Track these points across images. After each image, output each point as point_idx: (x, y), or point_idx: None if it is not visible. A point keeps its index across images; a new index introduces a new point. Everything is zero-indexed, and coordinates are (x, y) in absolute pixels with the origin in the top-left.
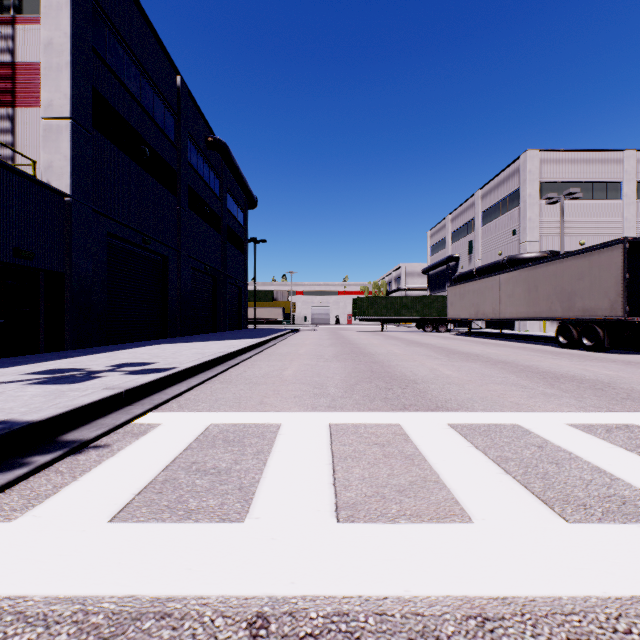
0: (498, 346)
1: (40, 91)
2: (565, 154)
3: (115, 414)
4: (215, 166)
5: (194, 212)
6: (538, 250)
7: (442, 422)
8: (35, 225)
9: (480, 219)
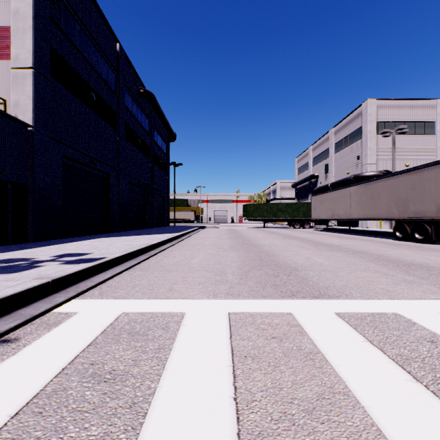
0: (350, 239)
1: (10, 48)
2: (395, 102)
3: (38, 303)
4: (145, 110)
5: (130, 142)
6: (375, 170)
7: (329, 311)
8: (4, 147)
9: (333, 148)
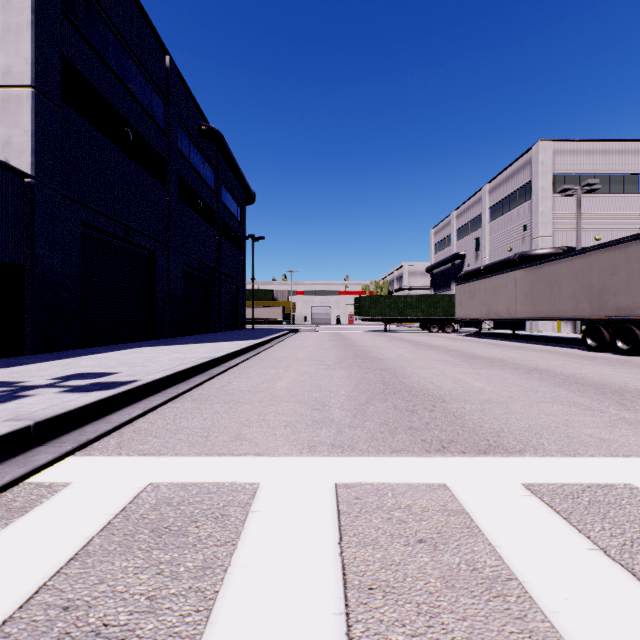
0: (517, 349)
1: None
2: (580, 144)
3: (4, 465)
4: (209, 157)
5: (186, 204)
6: (551, 246)
7: (512, 480)
8: None
9: (488, 215)
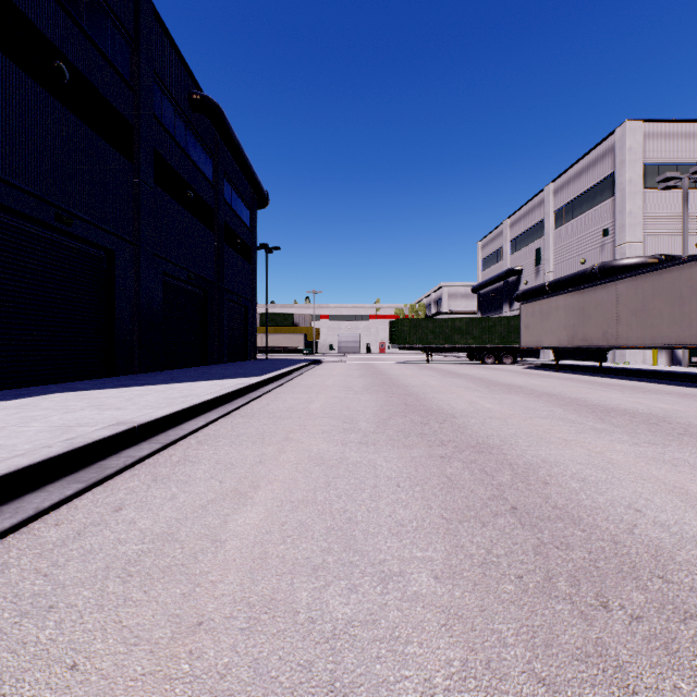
0: (640, 391)
1: None
2: (677, 126)
3: None
4: (205, 139)
5: (168, 194)
6: (641, 255)
7: None
8: None
9: (552, 220)
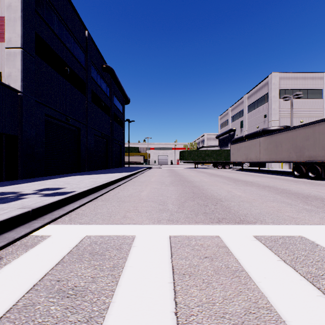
0: (260, 176)
1: (4, 33)
2: (292, 74)
3: (20, 228)
4: (107, 81)
5: (95, 104)
6: (278, 125)
7: (249, 234)
8: None
9: (247, 109)
